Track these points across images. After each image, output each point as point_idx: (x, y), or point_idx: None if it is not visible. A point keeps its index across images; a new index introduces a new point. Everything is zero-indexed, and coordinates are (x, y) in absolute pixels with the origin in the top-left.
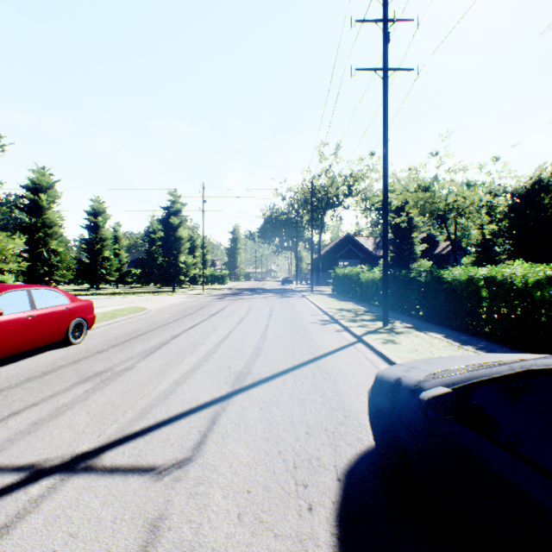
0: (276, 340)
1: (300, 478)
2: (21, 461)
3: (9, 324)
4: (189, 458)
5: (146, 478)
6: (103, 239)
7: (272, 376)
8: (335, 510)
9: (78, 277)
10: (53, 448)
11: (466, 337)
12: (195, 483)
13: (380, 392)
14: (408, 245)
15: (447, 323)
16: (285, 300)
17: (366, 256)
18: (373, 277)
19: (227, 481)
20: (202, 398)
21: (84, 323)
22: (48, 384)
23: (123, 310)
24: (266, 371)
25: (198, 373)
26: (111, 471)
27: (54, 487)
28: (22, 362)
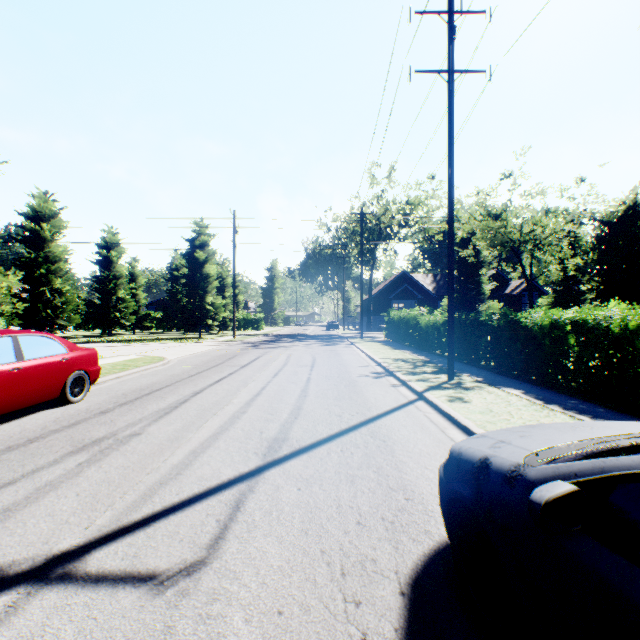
0: (319, 397)
1: (350, 591)
2: None
3: None
4: (202, 561)
5: (141, 591)
6: (117, 276)
7: (314, 444)
8: None
9: (87, 321)
10: (24, 546)
11: (549, 394)
12: (207, 599)
13: (459, 474)
14: (474, 283)
15: (524, 376)
16: (330, 348)
17: (425, 297)
18: (435, 321)
19: (251, 596)
20: (224, 473)
21: (85, 376)
22: (33, 454)
23: (138, 360)
24: (307, 437)
25: (222, 441)
26: (96, 580)
27: (15, 606)
28: (6, 426)
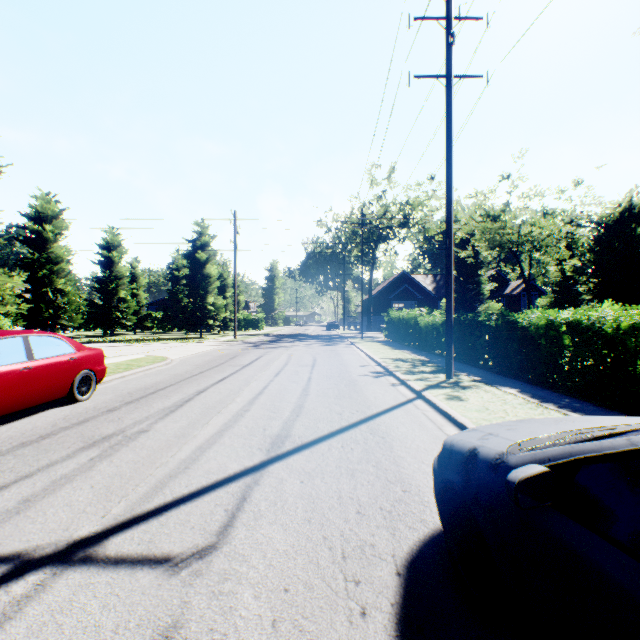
0: (320, 396)
1: (350, 572)
2: (4, 550)
3: (1, 378)
4: (213, 545)
5: (158, 572)
6: (119, 277)
7: (316, 440)
8: (394, 615)
9: (89, 321)
10: (46, 533)
11: (545, 393)
12: (219, 579)
13: (450, 464)
14: (474, 284)
15: (521, 376)
16: (330, 348)
17: (425, 297)
18: (434, 321)
19: (259, 576)
20: (230, 467)
21: (92, 375)
22: (46, 450)
23: (141, 360)
24: (309, 434)
25: (227, 437)
26: (116, 562)
27: (43, 584)
28: (17, 423)
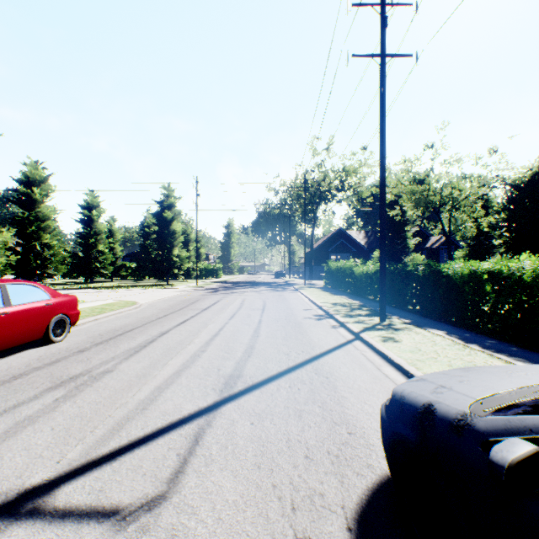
0: (269, 337)
1: (300, 527)
2: None
3: None
4: (162, 495)
5: (104, 527)
6: (98, 233)
7: (266, 380)
8: None
9: (72, 270)
10: None
11: (469, 334)
12: (166, 536)
13: (402, 418)
14: (401, 239)
15: (445, 319)
16: (278, 294)
17: (358, 250)
18: (368, 270)
19: (207, 533)
20: (185, 408)
21: (66, 319)
22: (15, 390)
23: (114, 304)
24: (259, 374)
25: (184, 377)
26: (63, 516)
27: None
28: None
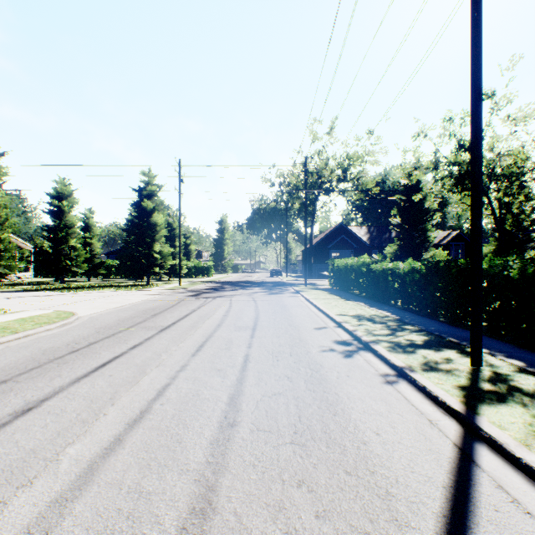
0: (261, 430)
1: None
2: None
3: None
4: None
5: None
6: (69, 226)
7: None
8: None
9: (39, 269)
10: None
11: None
12: None
13: None
14: (419, 231)
15: None
16: (275, 298)
17: (360, 246)
18: (395, 269)
19: None
20: None
21: None
22: None
23: (35, 318)
24: None
25: None
26: None
27: None
28: None
